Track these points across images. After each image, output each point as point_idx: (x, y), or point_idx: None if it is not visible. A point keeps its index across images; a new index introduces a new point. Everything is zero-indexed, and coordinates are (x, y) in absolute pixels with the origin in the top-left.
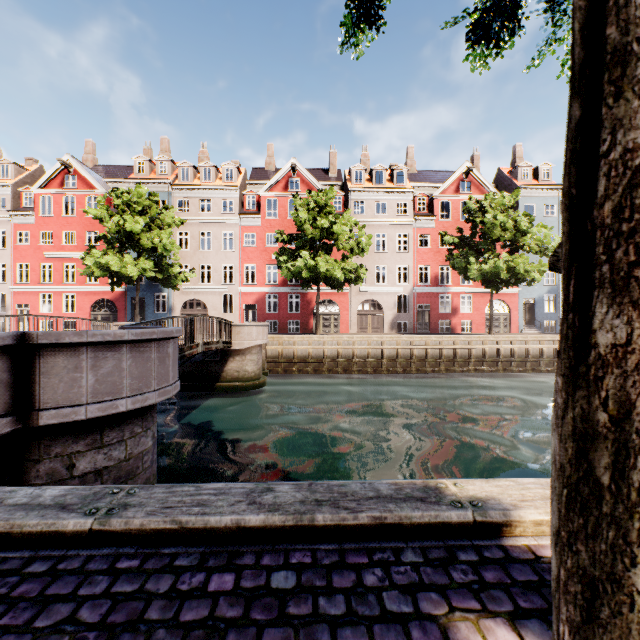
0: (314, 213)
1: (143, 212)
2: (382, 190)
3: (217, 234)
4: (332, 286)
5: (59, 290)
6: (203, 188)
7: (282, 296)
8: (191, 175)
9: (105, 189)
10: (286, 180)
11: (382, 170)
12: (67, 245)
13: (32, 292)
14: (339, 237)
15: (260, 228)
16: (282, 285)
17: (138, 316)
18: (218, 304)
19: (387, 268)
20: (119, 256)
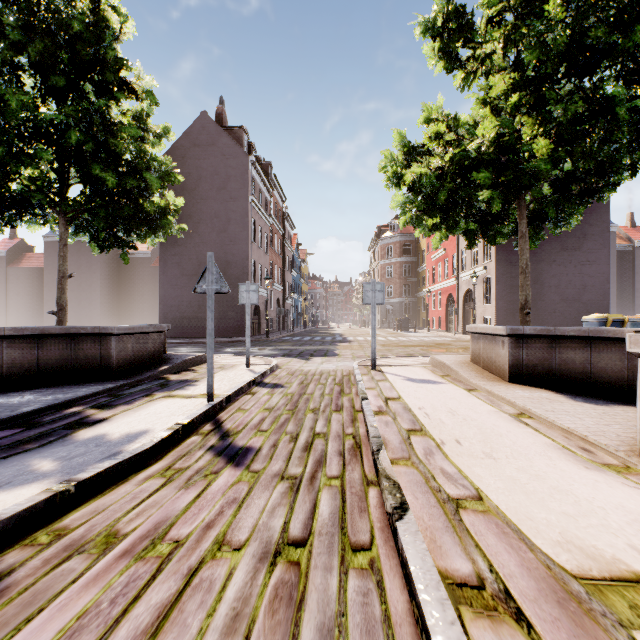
0: None
1: None
2: None
3: None
4: None
5: None
6: None
7: None
8: None
9: None
10: None
11: None
12: None
13: None
14: None
15: None
16: None
17: None
18: None
19: None
20: None
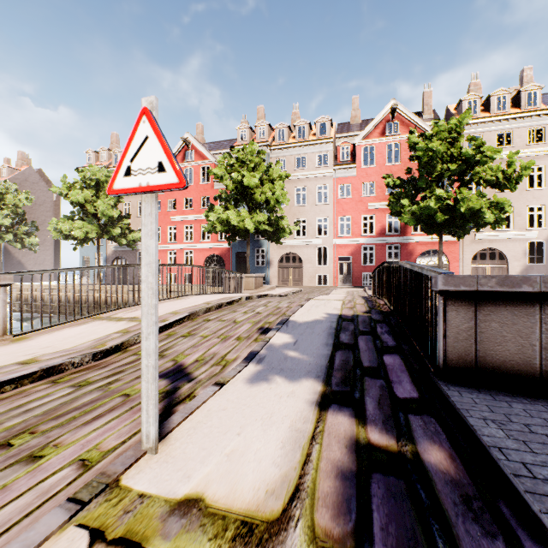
0: (447, 143)
1: (253, 169)
2: (506, 117)
3: (311, 188)
4: (452, 233)
5: (181, 248)
6: (298, 145)
7: (379, 247)
8: (286, 135)
9: (215, 158)
10: (383, 125)
11: (504, 95)
12: (186, 210)
13: (162, 250)
14: (474, 171)
15: (355, 178)
16: (379, 236)
17: (248, 269)
18: (312, 257)
19: (513, 210)
20: (236, 211)
